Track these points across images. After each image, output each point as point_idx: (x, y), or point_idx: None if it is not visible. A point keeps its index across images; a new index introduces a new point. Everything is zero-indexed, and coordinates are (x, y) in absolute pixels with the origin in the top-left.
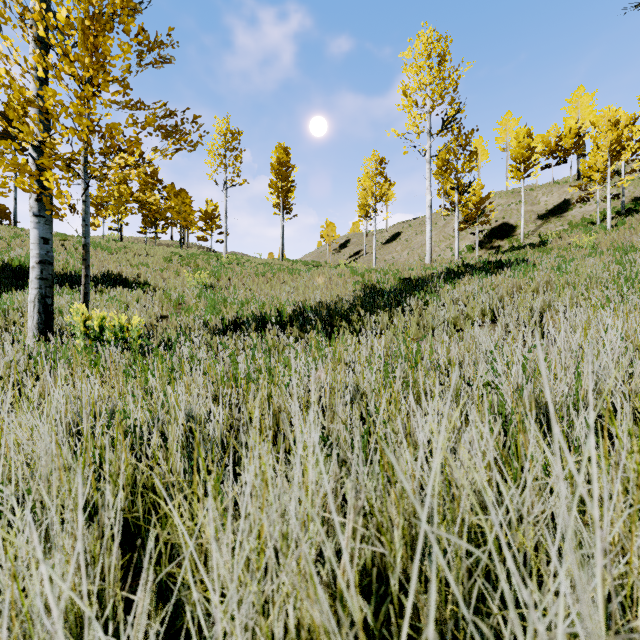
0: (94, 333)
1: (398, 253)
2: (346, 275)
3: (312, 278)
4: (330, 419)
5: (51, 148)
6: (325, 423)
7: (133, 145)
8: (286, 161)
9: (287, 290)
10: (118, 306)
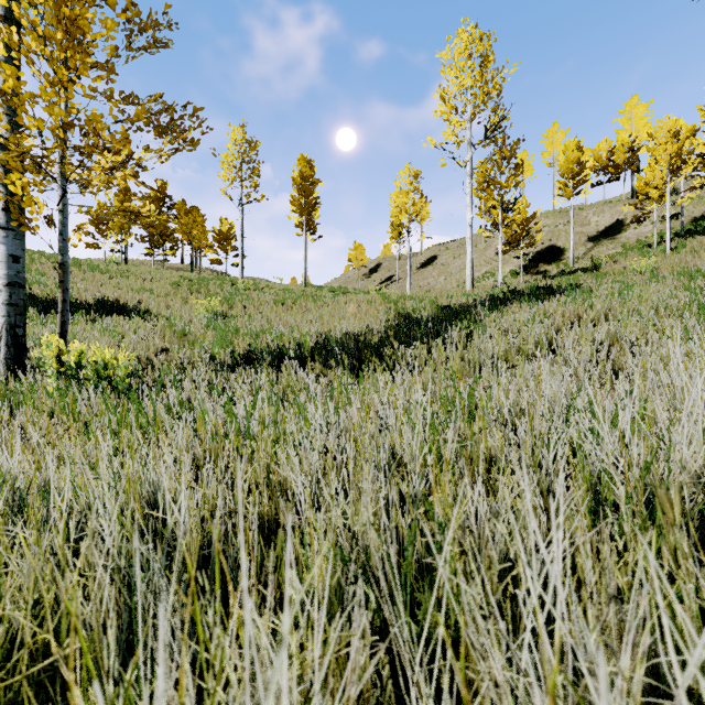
0: (71, 370)
1: (434, 279)
2: (377, 302)
3: (338, 306)
4: (356, 495)
5: (16, 144)
6: (348, 512)
7: (119, 142)
8: (310, 175)
9: (310, 319)
10: (110, 337)
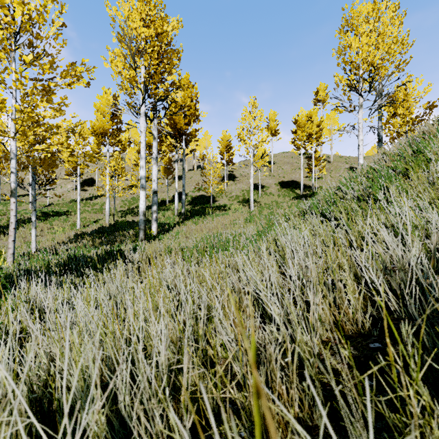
0: None
1: (26, 181)
2: None
3: None
4: None
5: None
6: None
7: None
8: None
9: None
10: None
